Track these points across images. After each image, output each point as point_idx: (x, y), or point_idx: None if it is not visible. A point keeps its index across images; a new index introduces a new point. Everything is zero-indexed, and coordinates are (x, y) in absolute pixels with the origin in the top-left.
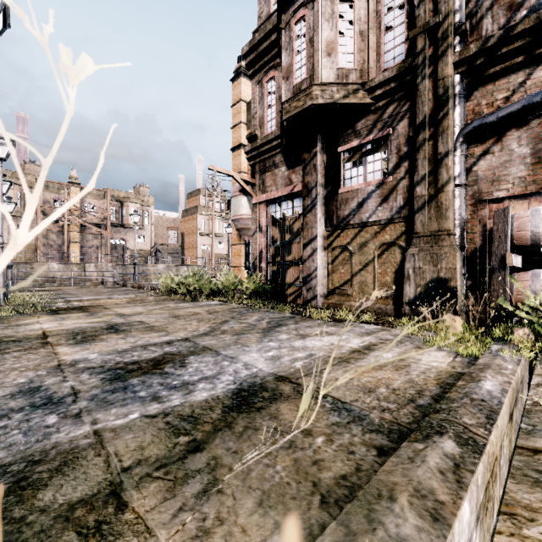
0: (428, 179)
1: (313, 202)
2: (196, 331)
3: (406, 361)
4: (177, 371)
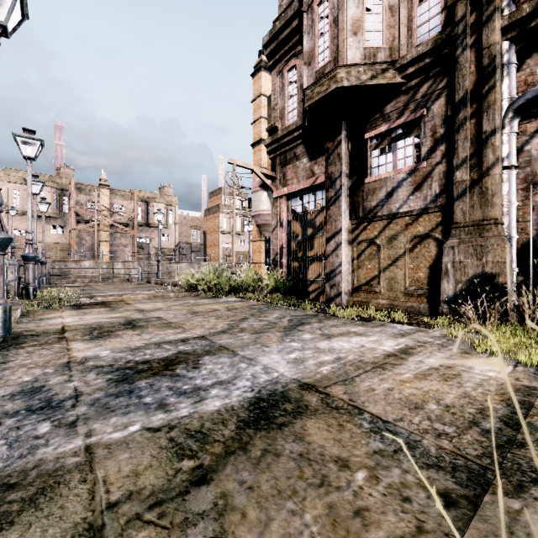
0: (469, 163)
1: (337, 194)
2: (214, 328)
3: (455, 369)
4: (189, 373)
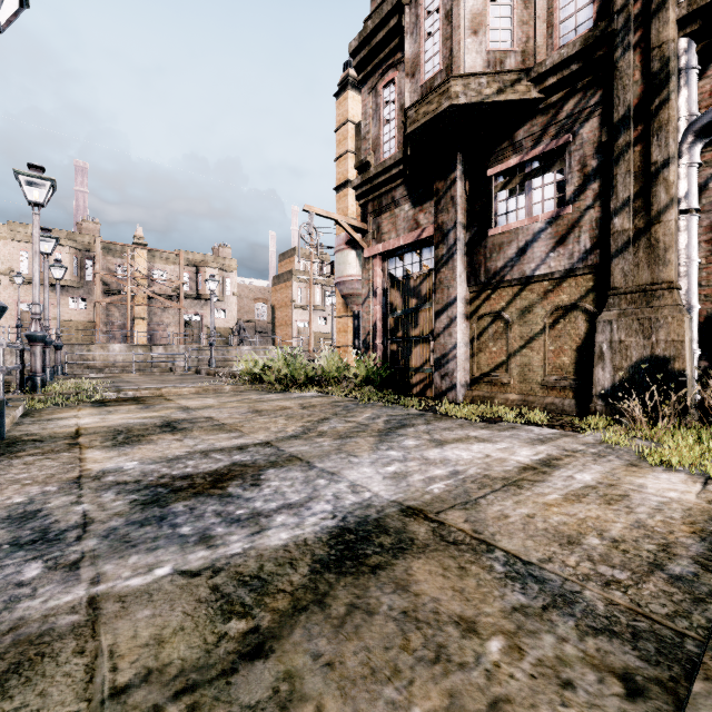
0: (633, 205)
1: (451, 251)
2: (283, 432)
3: (620, 487)
4: (246, 492)
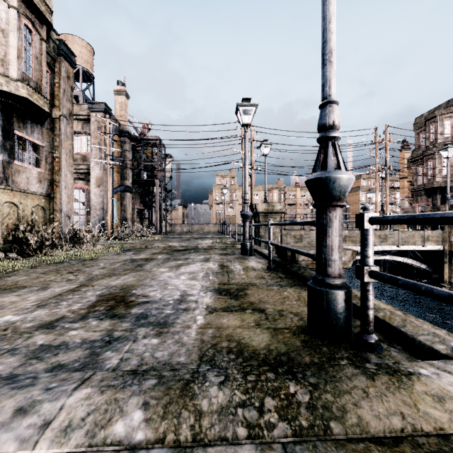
0: None
1: None
2: None
3: None
4: None
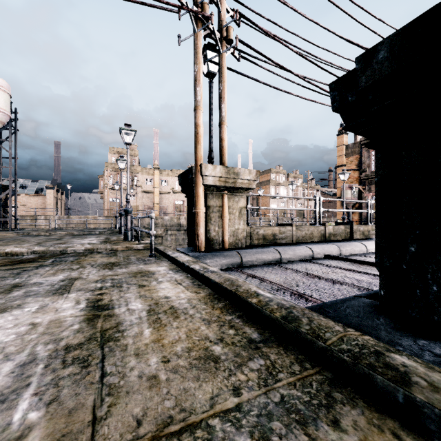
0: None
1: None
2: None
3: None
4: None
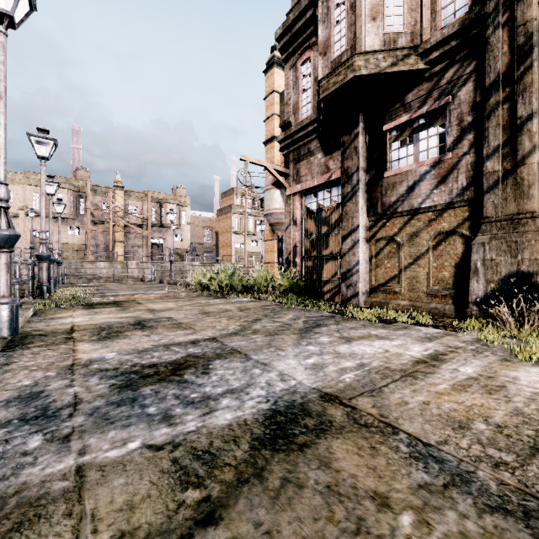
0: (502, 151)
1: (354, 189)
2: (225, 330)
3: (498, 379)
4: (198, 379)
